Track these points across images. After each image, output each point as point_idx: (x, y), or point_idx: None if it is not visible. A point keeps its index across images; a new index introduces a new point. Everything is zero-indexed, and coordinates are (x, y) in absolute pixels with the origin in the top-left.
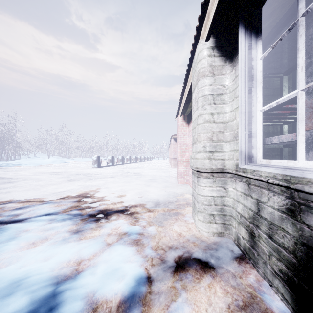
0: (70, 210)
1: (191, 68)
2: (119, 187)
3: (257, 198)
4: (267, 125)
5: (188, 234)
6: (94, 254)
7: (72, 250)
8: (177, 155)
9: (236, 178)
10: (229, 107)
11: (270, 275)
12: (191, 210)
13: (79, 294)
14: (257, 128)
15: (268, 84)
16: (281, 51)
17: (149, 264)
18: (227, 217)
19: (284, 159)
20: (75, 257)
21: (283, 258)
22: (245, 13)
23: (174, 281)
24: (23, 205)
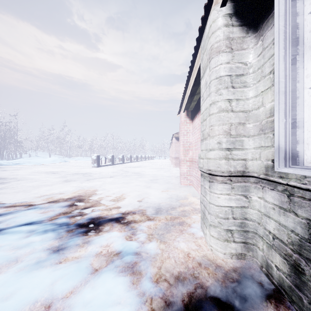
0: (57, 218)
1: (198, 52)
2: (117, 188)
3: (309, 217)
4: None
5: (198, 255)
6: (73, 288)
7: (43, 283)
8: (180, 154)
9: (264, 185)
10: (252, 91)
11: None
12: (199, 219)
13: None
14: (305, 114)
15: None
16: None
17: (147, 310)
18: (250, 234)
19: None
20: (45, 294)
21: None
22: None
23: None
24: (6, 210)
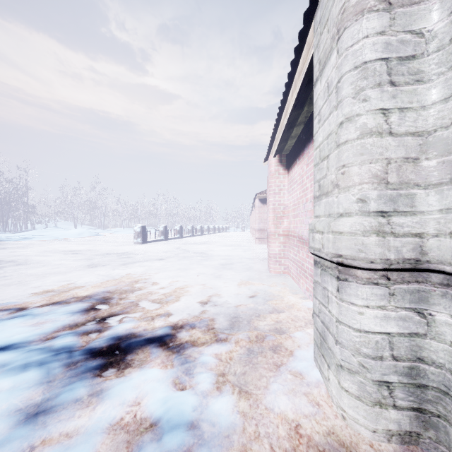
0: (57, 336)
1: (305, 44)
2: (167, 278)
3: None
4: None
5: (316, 431)
6: None
7: None
8: (268, 223)
9: None
10: (435, 89)
11: None
12: (308, 339)
13: None
14: None
15: None
16: None
17: None
18: (430, 393)
19: None
20: None
21: None
22: None
23: None
24: None
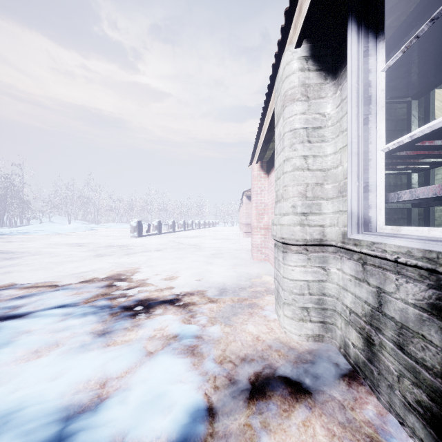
0: (95, 300)
1: (273, 92)
2: (167, 265)
3: (378, 285)
4: (387, 175)
5: (269, 338)
6: (127, 369)
7: (94, 363)
8: (252, 219)
9: (342, 254)
10: (331, 146)
11: (400, 407)
12: (273, 300)
13: (100, 437)
14: (377, 177)
15: (387, 114)
16: (411, 60)
17: (210, 387)
18: (328, 312)
19: (413, 225)
20: (98, 374)
21: (423, 383)
22: (358, 2)
23: (249, 416)
24: (27, 292)
